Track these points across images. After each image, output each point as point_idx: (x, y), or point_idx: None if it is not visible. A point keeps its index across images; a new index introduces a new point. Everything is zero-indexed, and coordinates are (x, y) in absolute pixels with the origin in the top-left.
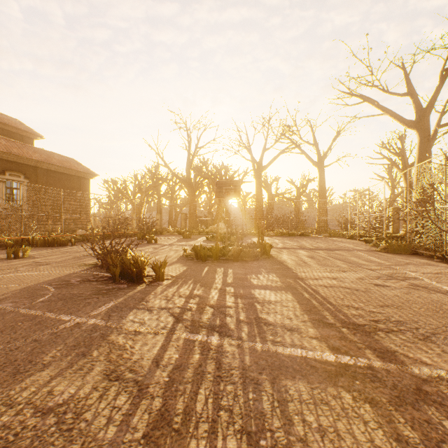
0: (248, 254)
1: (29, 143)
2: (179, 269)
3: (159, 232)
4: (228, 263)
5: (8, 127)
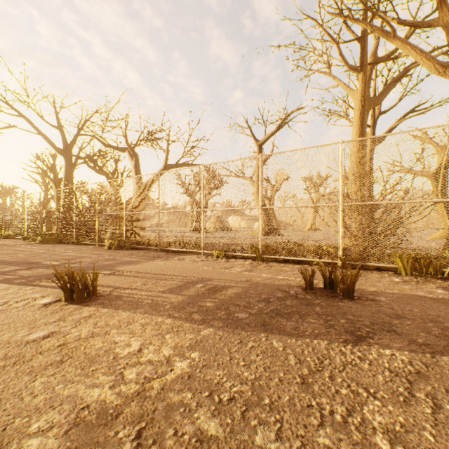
0: None
1: None
2: None
3: None
4: None
5: None
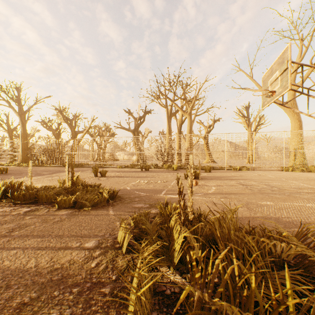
0: None
1: None
2: None
3: None
4: None
5: None
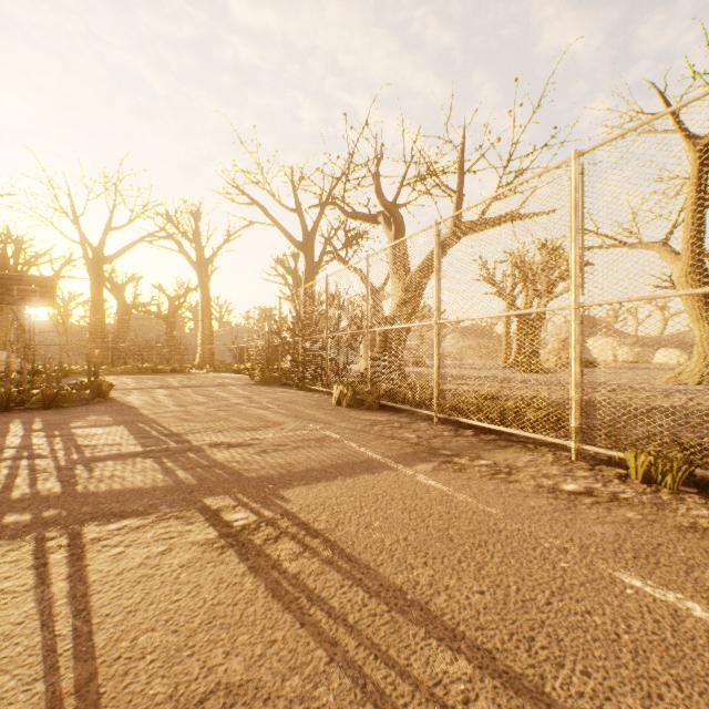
0: (70, 398)
1: None
2: None
3: None
4: (33, 412)
5: None
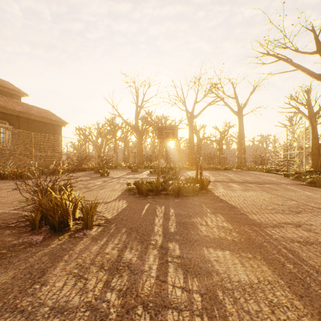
0: (187, 189)
1: (17, 99)
2: (117, 208)
3: (114, 166)
4: (169, 199)
5: (0, 87)
